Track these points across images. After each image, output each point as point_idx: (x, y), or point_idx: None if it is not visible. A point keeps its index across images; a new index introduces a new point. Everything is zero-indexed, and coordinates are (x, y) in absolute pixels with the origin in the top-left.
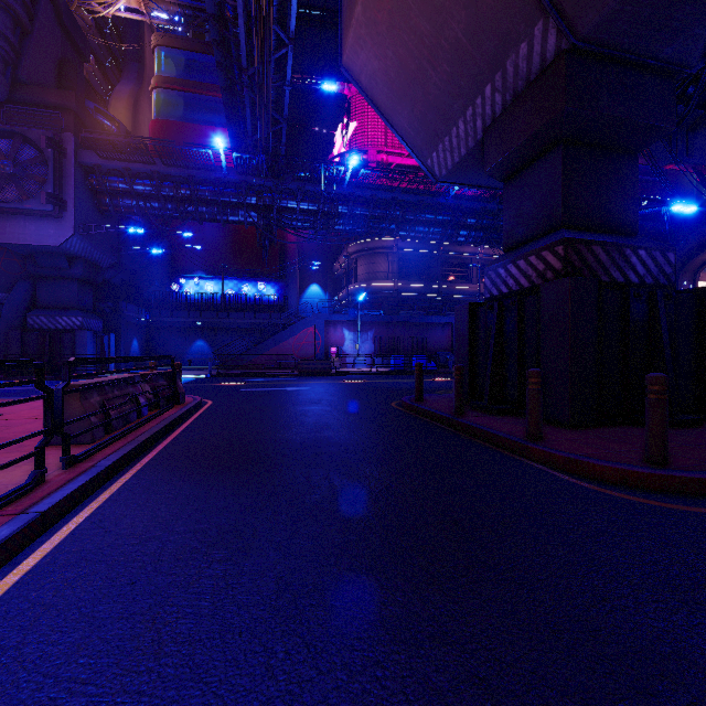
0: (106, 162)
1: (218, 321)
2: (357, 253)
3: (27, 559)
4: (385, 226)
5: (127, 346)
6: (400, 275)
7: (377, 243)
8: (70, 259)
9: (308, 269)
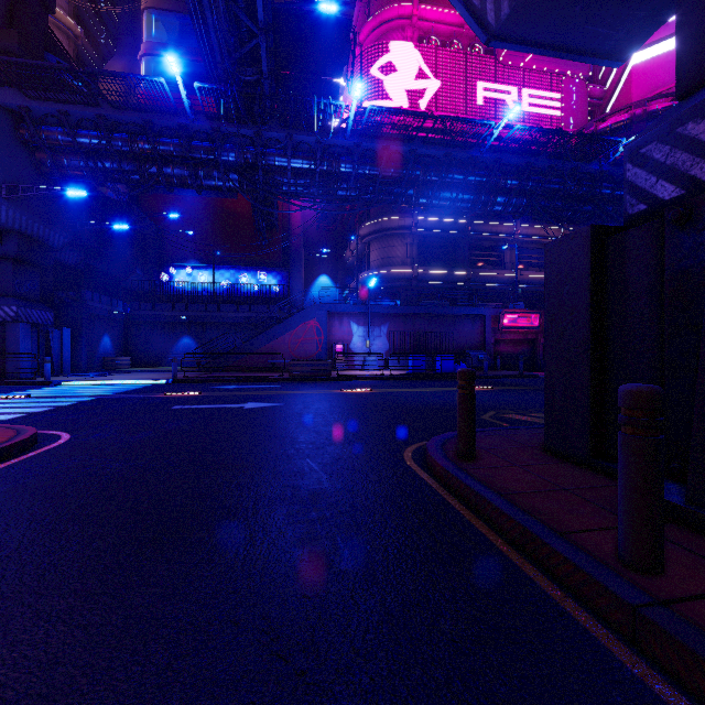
0: (35, 104)
1: (207, 315)
2: (370, 235)
3: None
4: (401, 191)
5: (93, 344)
6: (421, 260)
7: (393, 222)
8: (1, 233)
9: (316, 259)
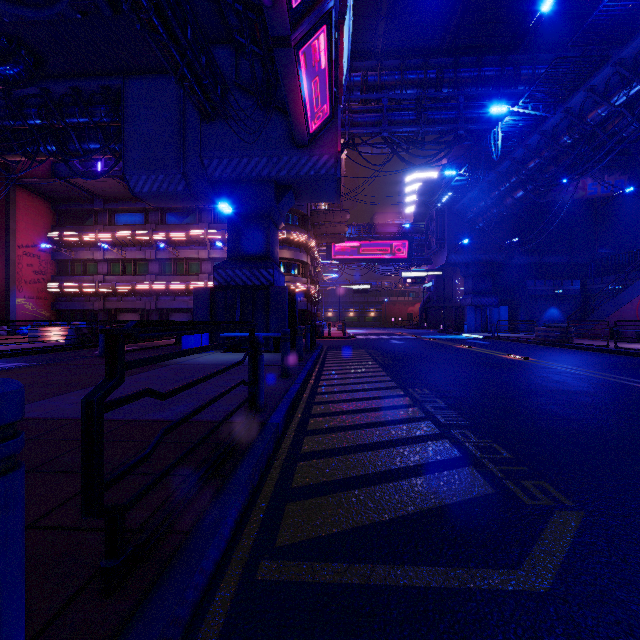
0: (457, 207)
1: None
2: None
3: None
4: None
5: (535, 314)
6: None
7: None
8: (468, 265)
9: None
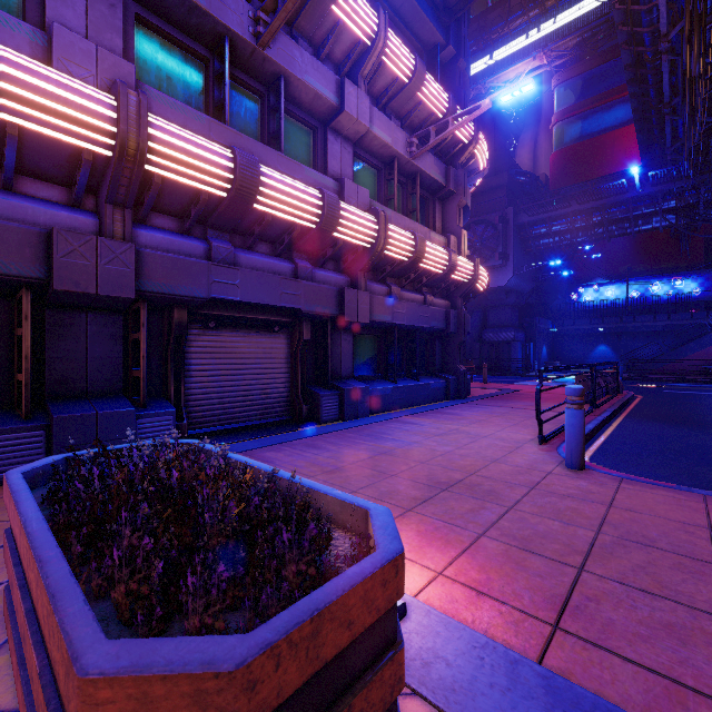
0: (533, 218)
1: (622, 326)
2: None
3: (609, 427)
4: None
5: (539, 352)
6: None
7: None
8: (506, 292)
9: None
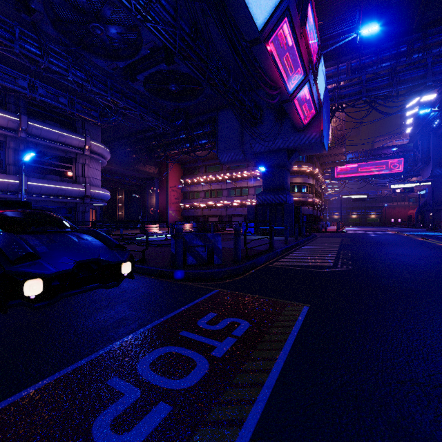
0: (440, 131)
1: None
2: None
3: None
4: None
5: None
6: None
7: None
8: None
9: None
